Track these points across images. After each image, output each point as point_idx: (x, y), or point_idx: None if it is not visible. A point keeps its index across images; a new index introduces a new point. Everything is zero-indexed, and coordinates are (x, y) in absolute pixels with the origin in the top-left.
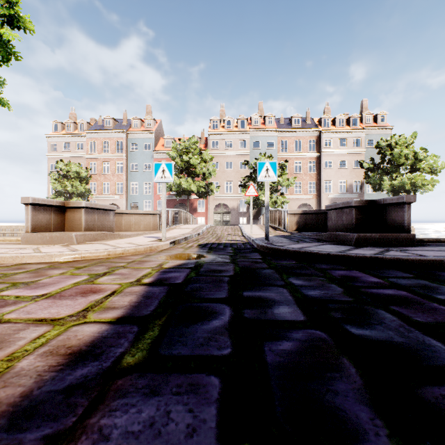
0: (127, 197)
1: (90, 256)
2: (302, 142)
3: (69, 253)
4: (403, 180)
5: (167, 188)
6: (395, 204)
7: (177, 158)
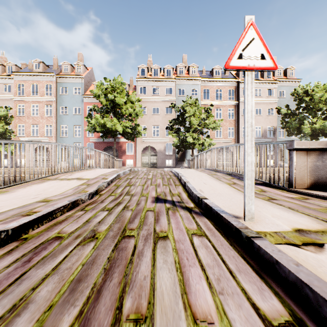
0: (57, 139)
1: None
2: (223, 91)
3: None
4: (325, 123)
5: (92, 129)
6: None
7: (102, 96)
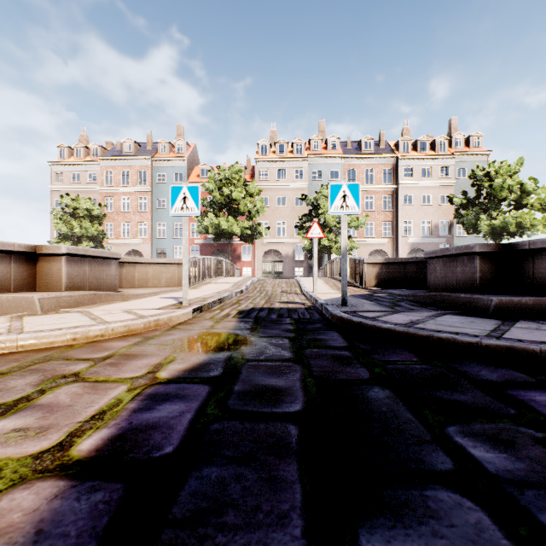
0: (152, 241)
1: (36, 343)
2: (375, 172)
3: None
4: (507, 219)
5: (203, 230)
6: None
7: (215, 191)
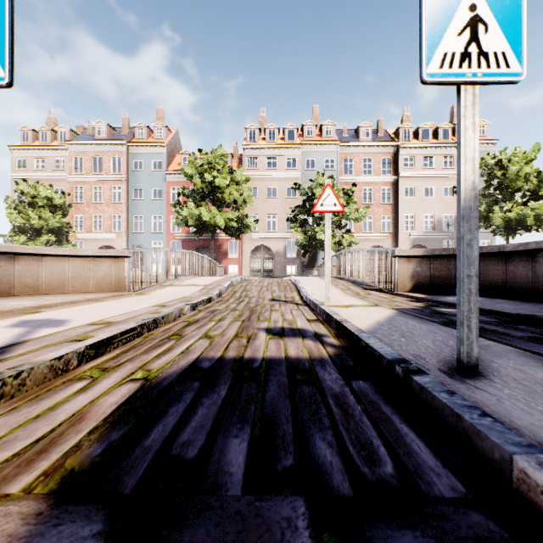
0: (128, 236)
1: None
2: (373, 161)
3: None
4: (524, 211)
5: (182, 222)
6: None
7: (196, 177)
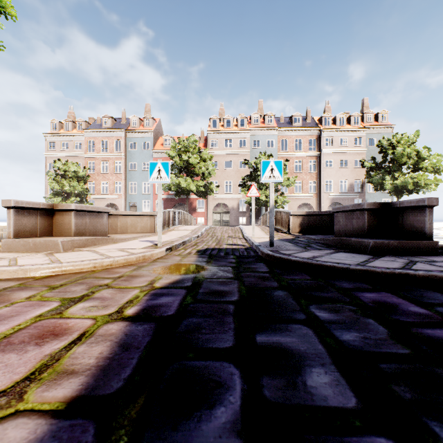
0: (126, 196)
1: (72, 269)
2: (303, 141)
3: (47, 266)
4: (406, 179)
5: (166, 188)
6: (413, 208)
7: (176, 157)
